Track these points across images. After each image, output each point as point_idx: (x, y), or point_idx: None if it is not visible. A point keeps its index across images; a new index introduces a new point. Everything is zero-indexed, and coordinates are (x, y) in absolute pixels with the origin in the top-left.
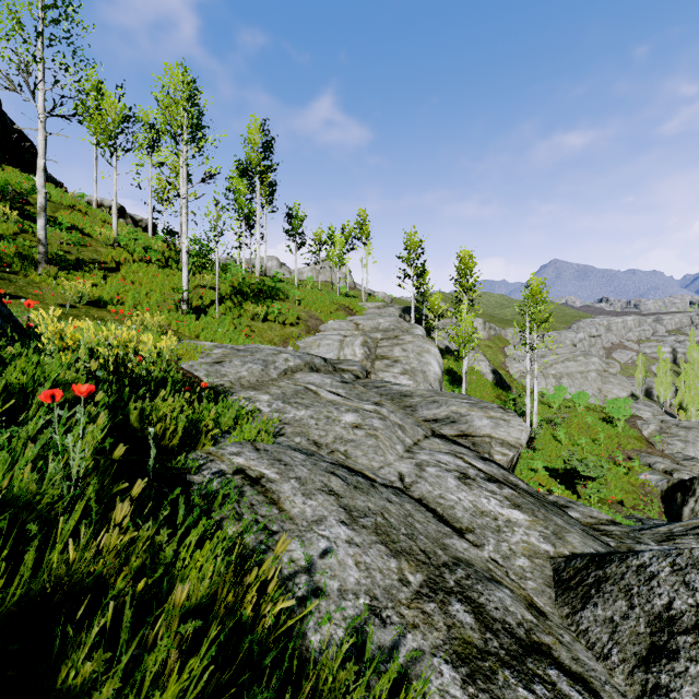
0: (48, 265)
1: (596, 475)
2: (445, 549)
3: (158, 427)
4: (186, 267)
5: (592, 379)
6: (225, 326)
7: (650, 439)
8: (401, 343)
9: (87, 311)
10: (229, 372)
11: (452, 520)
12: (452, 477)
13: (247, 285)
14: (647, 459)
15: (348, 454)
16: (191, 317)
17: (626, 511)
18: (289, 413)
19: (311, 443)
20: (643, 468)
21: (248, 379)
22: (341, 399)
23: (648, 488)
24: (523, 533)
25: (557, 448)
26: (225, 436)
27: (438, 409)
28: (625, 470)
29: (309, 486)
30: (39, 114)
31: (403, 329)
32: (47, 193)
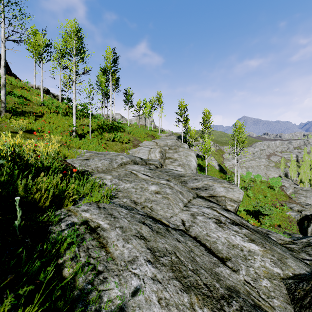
0: (6, 113)
1: (269, 213)
2: (219, 280)
3: (37, 195)
4: (75, 114)
5: (262, 169)
6: (94, 143)
7: (290, 196)
8: (177, 151)
9: (24, 135)
10: (92, 164)
11: (216, 251)
12: (212, 222)
13: (105, 125)
14: (289, 205)
15: (153, 209)
16: (77, 138)
17: (282, 230)
18: (121, 185)
19: (132, 202)
20: (288, 209)
21: (101, 168)
22: (149, 177)
23: (291, 219)
24: (260, 260)
25: (249, 200)
26: (82, 199)
27: (198, 182)
28: (280, 210)
29: (128, 233)
30: (2, 39)
31: (178, 145)
32: (10, 81)
